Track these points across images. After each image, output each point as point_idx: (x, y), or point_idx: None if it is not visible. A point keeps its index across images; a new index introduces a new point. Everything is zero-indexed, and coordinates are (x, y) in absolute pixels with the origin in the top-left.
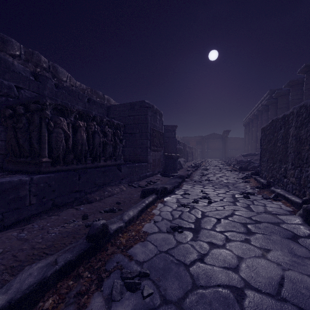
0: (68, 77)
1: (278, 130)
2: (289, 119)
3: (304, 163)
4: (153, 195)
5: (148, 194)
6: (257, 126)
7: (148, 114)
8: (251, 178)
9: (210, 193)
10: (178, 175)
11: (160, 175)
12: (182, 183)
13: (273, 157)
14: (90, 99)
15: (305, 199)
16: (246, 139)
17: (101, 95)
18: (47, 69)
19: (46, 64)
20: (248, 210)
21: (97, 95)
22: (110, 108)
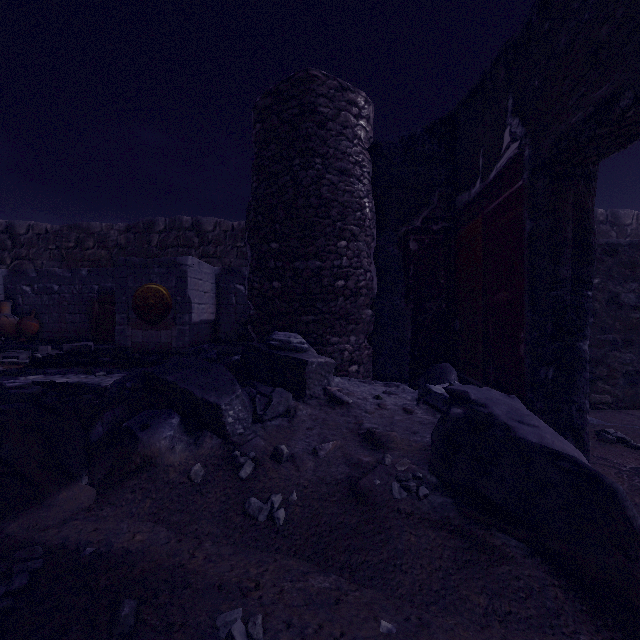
0: (633, 217)
1: None
2: None
3: None
4: None
5: None
6: None
7: None
8: None
9: None
10: None
11: None
12: None
13: None
14: None
15: None
16: None
17: None
18: (604, 220)
19: (603, 215)
20: None
21: None
22: None
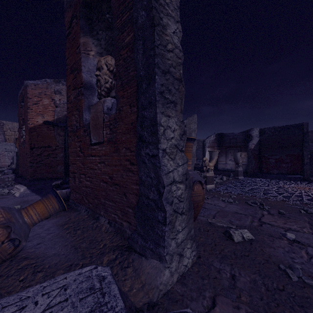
0: None
1: None
2: None
3: None
4: None
5: None
6: None
7: None
8: None
9: None
10: None
11: None
12: None
13: None
14: None
15: None
16: None
17: None
18: None
19: None
20: None
21: None
22: None
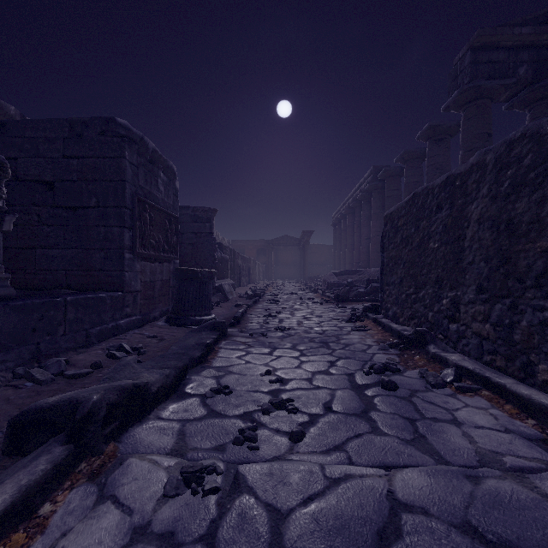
0: None
1: (432, 213)
2: (467, 183)
3: (527, 288)
4: (42, 454)
5: (43, 438)
6: (354, 226)
7: (127, 157)
8: (366, 318)
9: (291, 379)
10: (210, 322)
11: (164, 322)
12: (217, 344)
13: (417, 275)
14: None
15: None
16: (336, 247)
17: (14, 114)
18: None
19: None
20: (429, 461)
21: None
22: (3, 130)
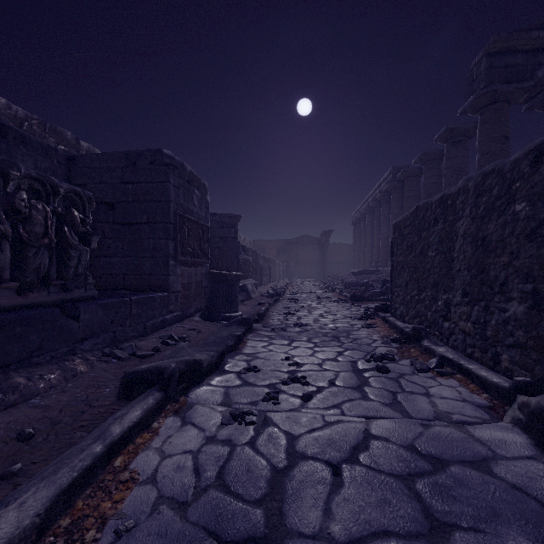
0: None
1: (431, 226)
2: (456, 203)
3: (495, 294)
4: (150, 395)
5: (142, 389)
6: (373, 225)
7: (171, 181)
8: (376, 316)
9: (305, 363)
10: (239, 318)
11: (199, 318)
12: (245, 336)
13: (419, 279)
14: (7, 128)
15: (524, 383)
16: (356, 246)
17: (70, 138)
18: None
19: None
20: (398, 416)
21: (59, 138)
22: (75, 162)
